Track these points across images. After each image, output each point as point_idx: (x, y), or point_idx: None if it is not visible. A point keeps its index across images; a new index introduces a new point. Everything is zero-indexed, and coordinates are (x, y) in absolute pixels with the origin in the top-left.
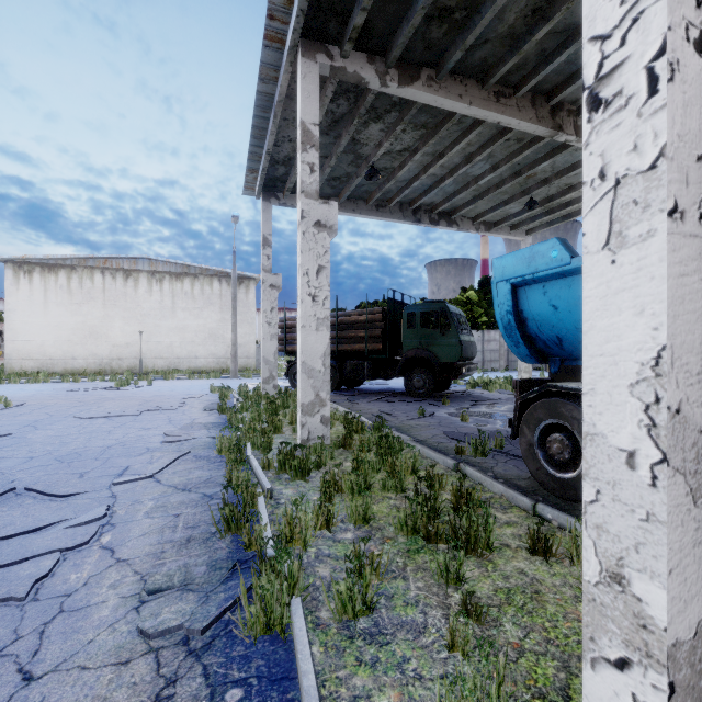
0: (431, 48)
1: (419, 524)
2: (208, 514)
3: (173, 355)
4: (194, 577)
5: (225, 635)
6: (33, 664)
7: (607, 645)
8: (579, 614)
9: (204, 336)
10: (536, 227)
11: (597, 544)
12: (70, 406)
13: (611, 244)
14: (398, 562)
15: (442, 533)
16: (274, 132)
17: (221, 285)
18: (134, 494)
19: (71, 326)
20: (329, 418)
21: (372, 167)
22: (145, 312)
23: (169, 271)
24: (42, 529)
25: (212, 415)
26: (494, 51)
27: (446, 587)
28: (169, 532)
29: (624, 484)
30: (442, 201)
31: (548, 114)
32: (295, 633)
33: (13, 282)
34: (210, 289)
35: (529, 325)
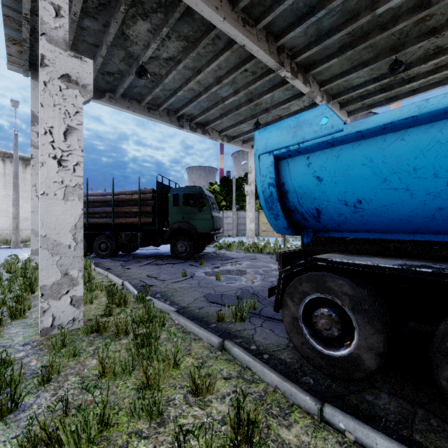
0: None
1: None
2: None
3: None
4: None
5: None
6: None
7: None
8: None
9: None
10: None
11: None
12: None
13: None
14: None
15: None
16: None
17: (4, 165)
18: None
19: None
20: (82, 298)
21: (142, 66)
22: None
23: None
24: None
25: None
26: None
27: None
28: None
29: None
30: (199, 114)
31: (276, 51)
32: None
33: None
34: None
35: (289, 197)
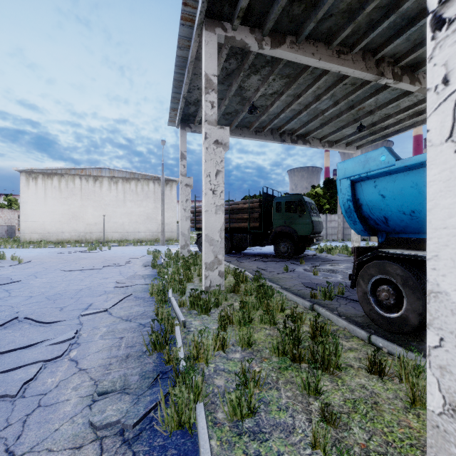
0: (293, 22)
1: (287, 349)
2: (142, 338)
3: (124, 231)
4: (130, 383)
5: (149, 429)
6: (16, 445)
7: None
8: (409, 422)
9: (144, 218)
10: (364, 144)
11: (440, 382)
12: (59, 263)
13: (454, 136)
14: (273, 376)
15: (304, 356)
16: (188, 83)
17: (154, 185)
18: (94, 322)
19: (61, 212)
20: (224, 272)
21: (252, 105)
22: (106, 202)
23: (122, 176)
24: (32, 345)
25: (147, 269)
26: (336, 22)
27: (308, 397)
28: (115, 350)
29: None
30: (299, 127)
31: (374, 65)
32: (199, 431)
33: (26, 184)
34: (147, 187)
35: (363, 209)
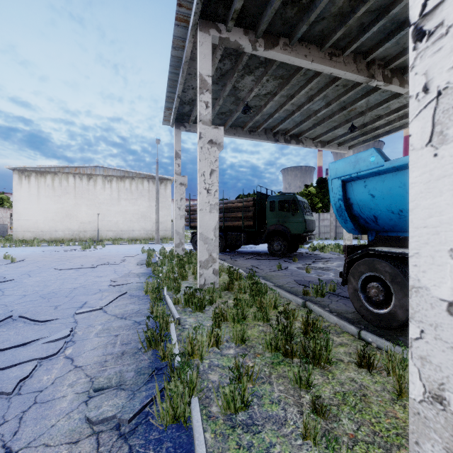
0: (286, 24)
1: (280, 344)
2: (137, 335)
3: (119, 229)
4: (126, 380)
5: (145, 423)
6: (13, 441)
7: (430, 449)
8: (396, 413)
9: (138, 216)
10: (355, 144)
11: (421, 371)
12: (52, 261)
13: (433, 141)
14: (265, 371)
15: (296, 351)
16: (182, 82)
17: (149, 184)
18: (89, 320)
19: (54, 210)
20: (218, 270)
21: (246, 105)
22: (100, 201)
23: (116, 175)
24: (27, 344)
25: (142, 267)
26: (328, 25)
27: (300, 390)
28: (110, 347)
29: (445, 326)
30: (293, 127)
31: (365, 67)
32: (193, 424)
33: (18, 182)
34: (142, 186)
35: (354, 208)
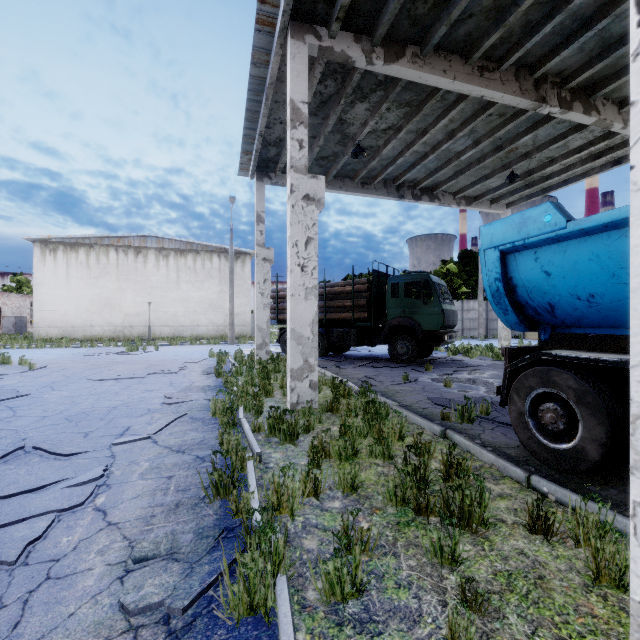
0: (416, 25)
1: (409, 495)
2: (199, 477)
3: (178, 324)
4: (180, 545)
5: (207, 614)
6: (11, 638)
7: None
8: (592, 608)
9: (205, 306)
10: (516, 201)
11: None
12: (85, 369)
13: None
14: (388, 535)
15: (433, 506)
16: (266, 114)
17: (219, 260)
18: (131, 454)
19: (90, 297)
20: (317, 383)
21: (358, 145)
22: (153, 284)
23: (174, 248)
24: (42, 488)
25: (209, 378)
26: (478, 25)
27: (441, 568)
28: (160, 495)
29: None
30: (424, 177)
31: (532, 87)
32: (279, 620)
33: (40, 259)
34: (210, 263)
35: (518, 292)
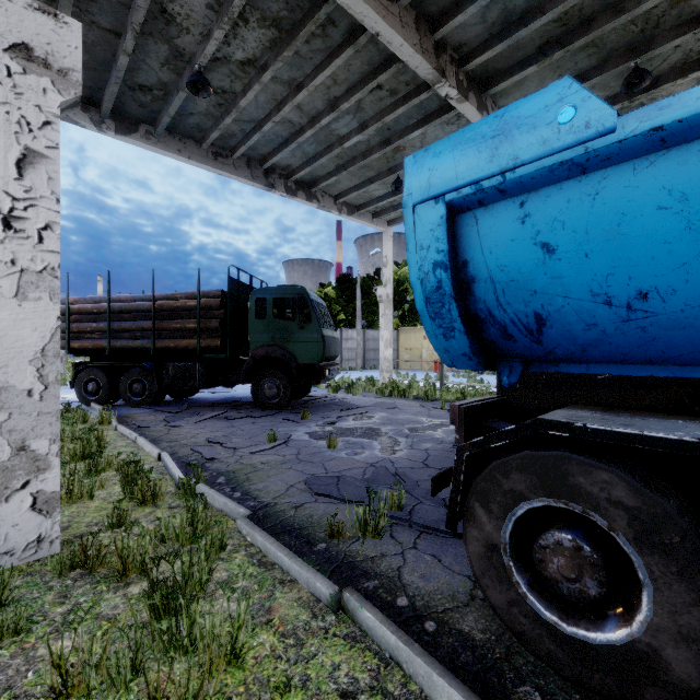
0: None
1: None
2: None
3: None
4: None
5: None
6: None
7: None
8: None
9: None
10: (398, 218)
11: None
12: None
13: None
14: None
15: None
16: None
17: None
18: None
19: None
20: (58, 495)
21: (198, 72)
22: None
23: None
24: None
25: None
26: None
27: None
28: None
29: None
30: (301, 165)
31: (433, 50)
32: None
33: None
34: None
35: (477, 292)
